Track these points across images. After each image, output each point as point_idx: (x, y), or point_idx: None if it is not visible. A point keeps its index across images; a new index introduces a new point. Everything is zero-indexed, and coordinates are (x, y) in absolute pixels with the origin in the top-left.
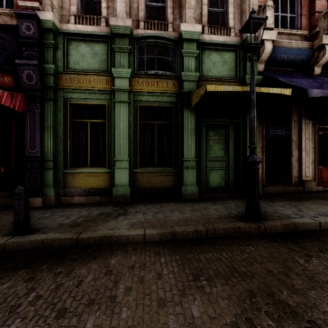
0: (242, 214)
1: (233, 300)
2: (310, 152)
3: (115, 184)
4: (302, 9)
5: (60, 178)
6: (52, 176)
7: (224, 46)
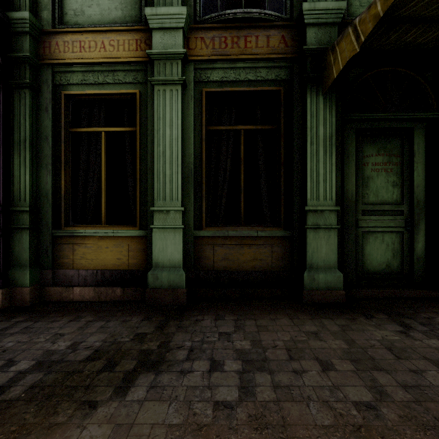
0: None
1: None
2: None
3: (152, 263)
4: None
5: (47, 247)
6: (27, 243)
7: None
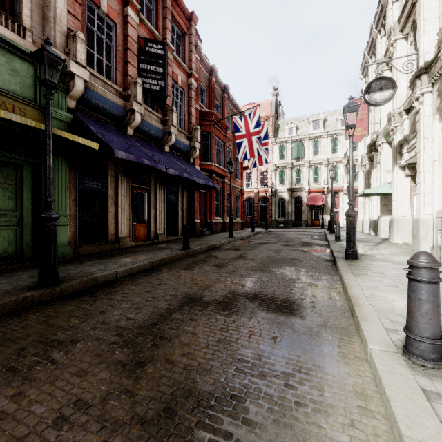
0: (35, 283)
1: None
2: (126, 209)
3: None
4: (118, 64)
5: None
6: None
7: (14, 49)
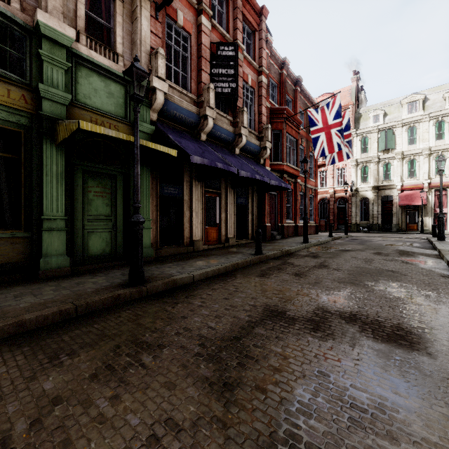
0: (126, 281)
1: (97, 358)
2: (199, 213)
3: None
4: (192, 73)
5: None
6: None
7: (110, 74)
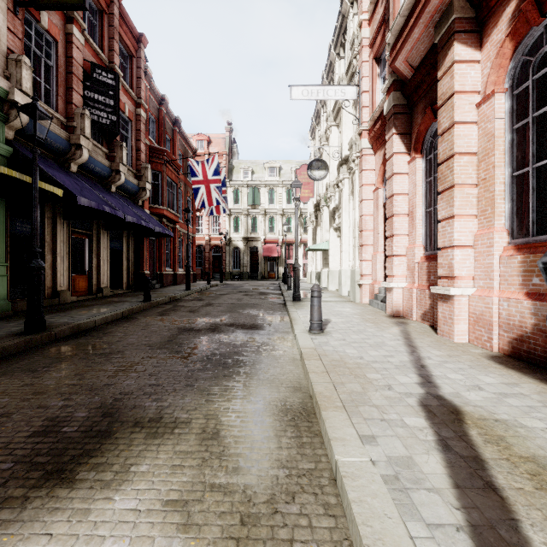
0: (16, 332)
1: (76, 363)
2: (66, 258)
3: None
4: (59, 89)
5: None
6: None
7: None
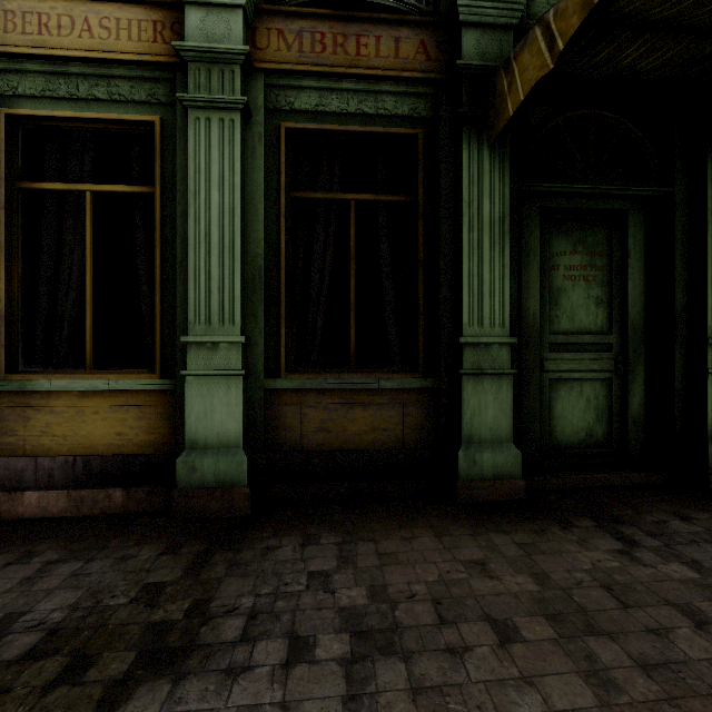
0: None
1: None
2: None
3: (185, 442)
4: None
5: None
6: None
7: None
